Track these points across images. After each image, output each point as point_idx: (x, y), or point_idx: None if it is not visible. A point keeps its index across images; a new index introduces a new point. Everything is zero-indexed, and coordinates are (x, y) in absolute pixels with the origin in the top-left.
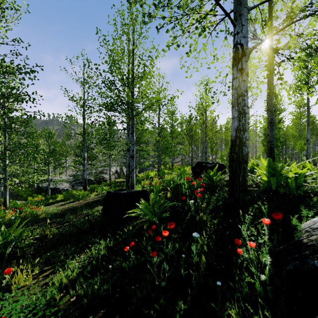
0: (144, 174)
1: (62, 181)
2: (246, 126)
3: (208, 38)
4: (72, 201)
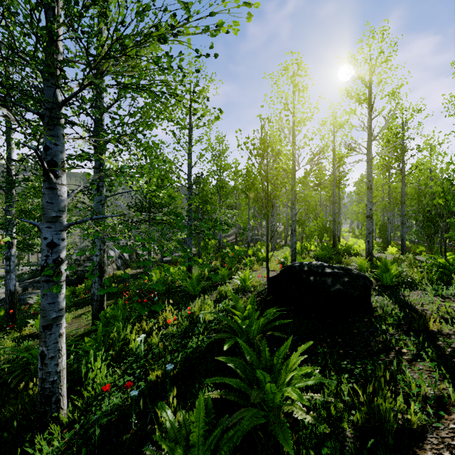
0: (158, 274)
1: None
2: None
3: None
4: None
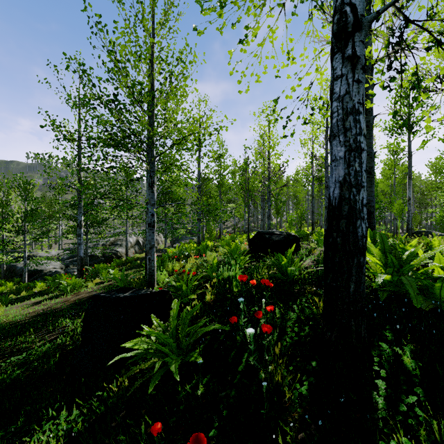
0: (177, 248)
1: (48, 259)
2: (362, 177)
3: (279, 14)
4: (55, 296)
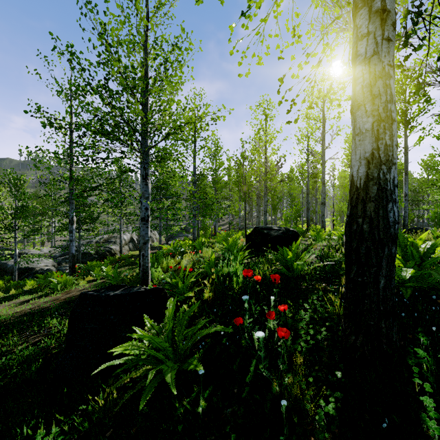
0: (172, 245)
1: (39, 256)
2: (393, 152)
3: None
4: (45, 294)
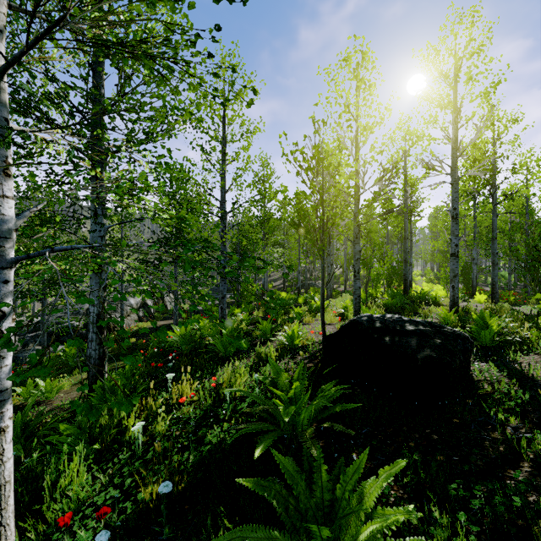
0: (183, 329)
1: None
2: None
3: None
4: None
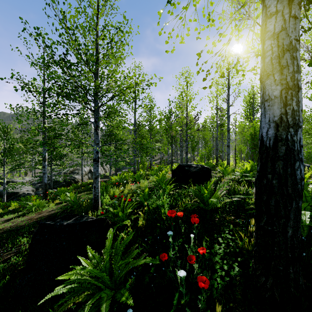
0: (118, 176)
1: (21, 184)
2: (299, 116)
3: None
4: (23, 214)
